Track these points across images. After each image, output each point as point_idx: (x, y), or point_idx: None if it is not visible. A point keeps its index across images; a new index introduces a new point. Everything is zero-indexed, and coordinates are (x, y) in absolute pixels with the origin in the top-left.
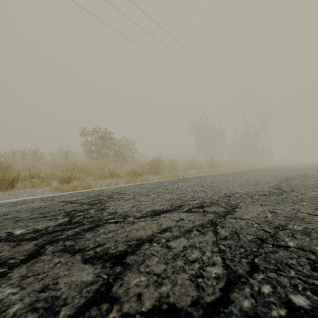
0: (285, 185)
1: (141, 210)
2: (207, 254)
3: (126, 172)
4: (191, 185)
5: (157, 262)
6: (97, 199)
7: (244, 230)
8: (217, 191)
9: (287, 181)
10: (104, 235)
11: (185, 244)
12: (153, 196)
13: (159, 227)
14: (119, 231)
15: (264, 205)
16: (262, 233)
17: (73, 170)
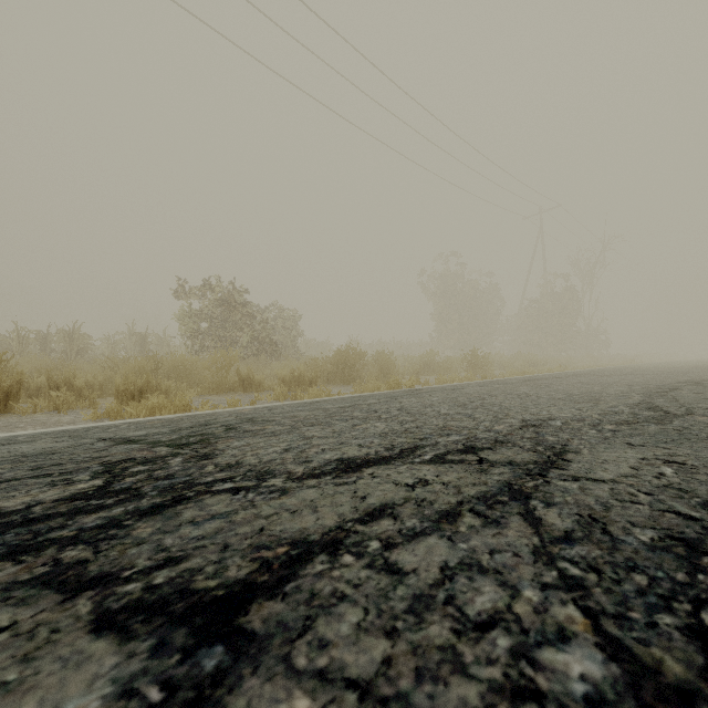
0: (667, 402)
1: (310, 458)
2: (529, 595)
3: (279, 378)
4: (432, 402)
5: (358, 628)
6: (197, 434)
7: (616, 513)
8: (501, 415)
9: (665, 393)
10: (192, 527)
11: (446, 559)
12: (340, 425)
13: (360, 503)
14: (239, 515)
15: (638, 446)
16: (675, 522)
17: (155, 373)
